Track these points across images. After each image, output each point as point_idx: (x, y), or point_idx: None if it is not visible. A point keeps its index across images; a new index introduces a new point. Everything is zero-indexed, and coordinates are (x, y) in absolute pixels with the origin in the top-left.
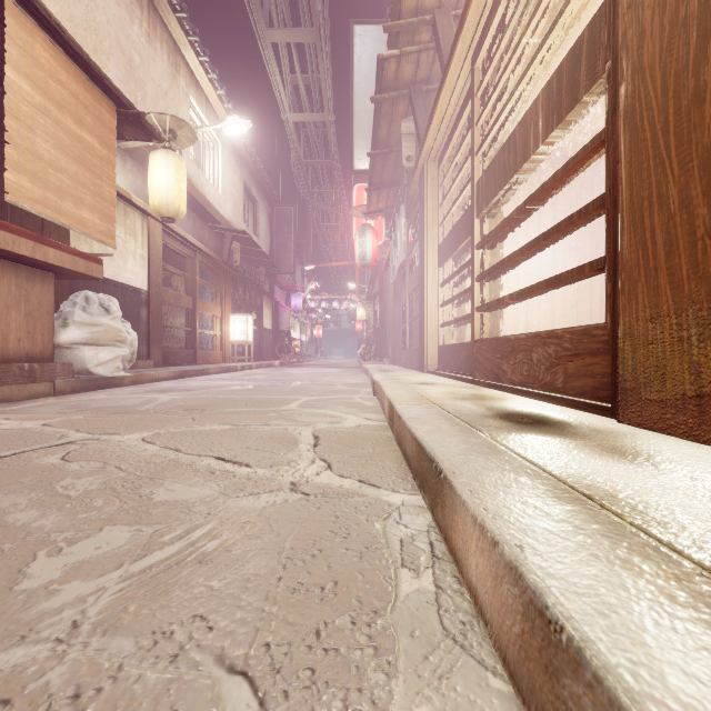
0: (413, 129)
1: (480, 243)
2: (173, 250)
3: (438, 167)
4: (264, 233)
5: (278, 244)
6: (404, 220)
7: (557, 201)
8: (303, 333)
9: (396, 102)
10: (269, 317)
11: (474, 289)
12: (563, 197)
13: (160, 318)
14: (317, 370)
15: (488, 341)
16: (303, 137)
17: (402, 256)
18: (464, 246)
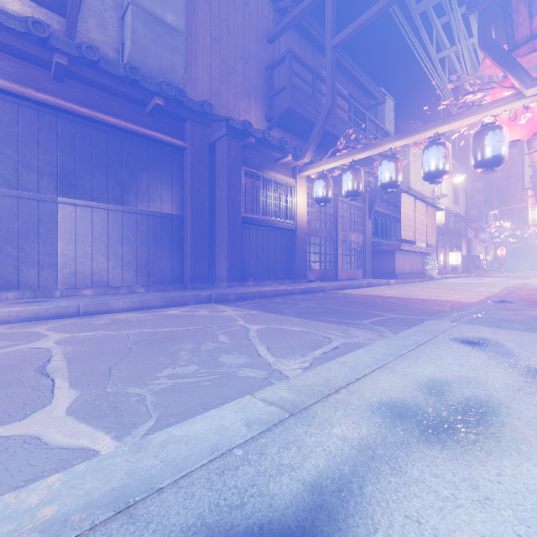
0: None
1: None
2: None
3: None
4: (462, 201)
5: (470, 205)
6: None
7: None
8: (487, 254)
9: None
10: (465, 248)
11: None
12: None
13: None
14: (501, 279)
15: None
16: None
17: None
18: None
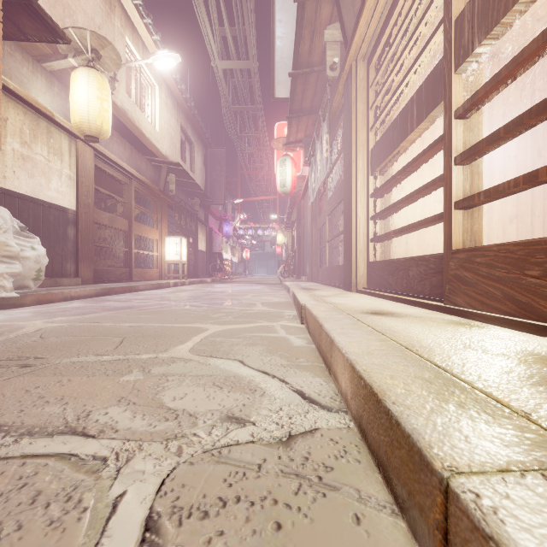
0: (337, 36)
1: (466, 103)
2: (112, 178)
3: (368, 65)
4: (200, 171)
5: (211, 180)
6: (327, 135)
7: (496, 105)
8: (234, 255)
9: (319, 6)
10: (204, 241)
11: (452, 175)
12: (503, 100)
13: (90, 237)
14: (242, 286)
15: (494, 249)
16: (232, 87)
17: (323, 173)
18: (413, 137)
